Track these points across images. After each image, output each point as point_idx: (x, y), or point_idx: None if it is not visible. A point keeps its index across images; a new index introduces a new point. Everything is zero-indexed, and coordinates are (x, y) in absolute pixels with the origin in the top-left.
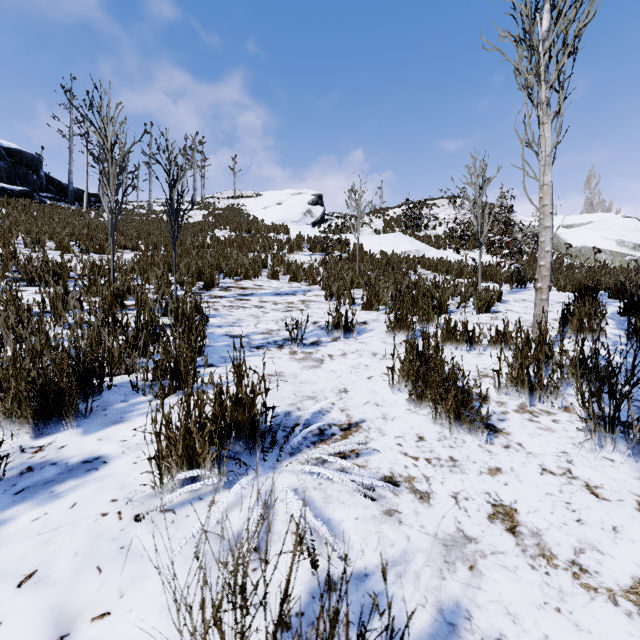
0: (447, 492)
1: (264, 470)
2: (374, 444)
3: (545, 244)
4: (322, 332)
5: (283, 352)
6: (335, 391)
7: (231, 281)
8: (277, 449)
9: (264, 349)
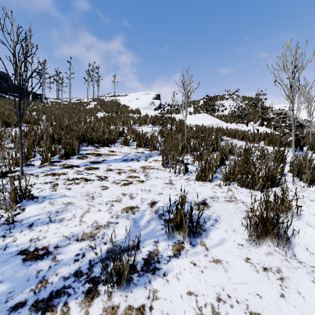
0: None
1: None
2: None
3: None
4: (160, 226)
5: None
6: None
7: (92, 148)
8: None
9: (56, 312)
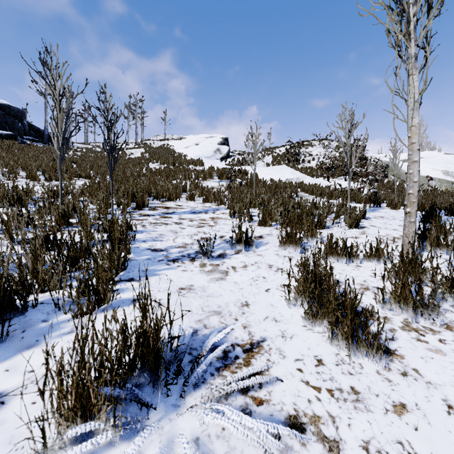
0: (357, 440)
1: (166, 410)
2: (276, 369)
3: (413, 175)
4: (227, 245)
5: (194, 265)
6: (238, 305)
7: (158, 202)
8: (181, 379)
9: (179, 262)
